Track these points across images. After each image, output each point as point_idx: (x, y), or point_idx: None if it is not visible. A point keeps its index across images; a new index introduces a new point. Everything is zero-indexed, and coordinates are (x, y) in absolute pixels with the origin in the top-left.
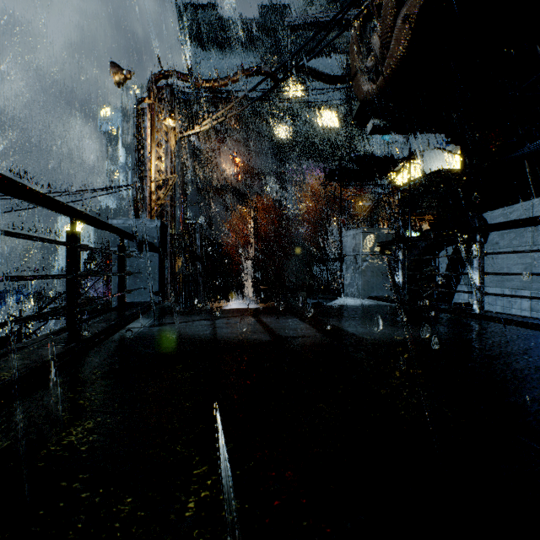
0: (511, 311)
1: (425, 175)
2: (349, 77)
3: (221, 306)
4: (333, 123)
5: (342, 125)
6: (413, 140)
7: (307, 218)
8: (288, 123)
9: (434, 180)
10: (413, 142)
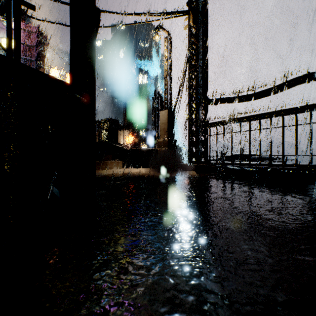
0: None
1: None
2: None
3: None
4: None
5: None
6: None
7: None
8: None
9: None
10: None
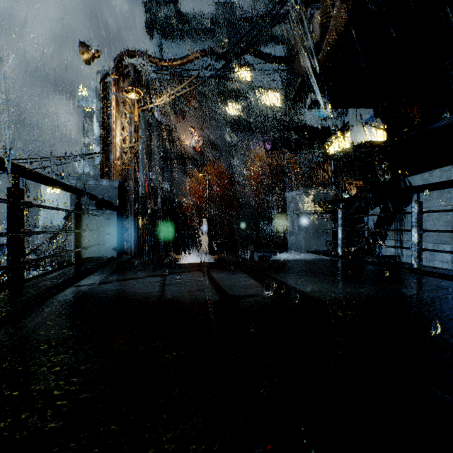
0: (434, 263)
1: (354, 145)
2: (291, 57)
3: (180, 258)
4: (276, 103)
5: (284, 104)
6: (343, 117)
7: (254, 182)
8: (237, 102)
9: (361, 150)
10: (343, 118)
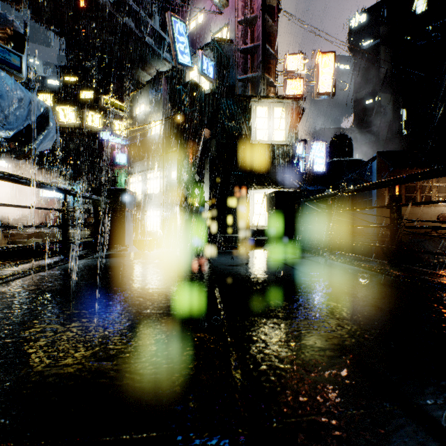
0: None
1: None
2: None
3: None
4: None
5: None
6: None
7: None
8: None
9: None
10: None
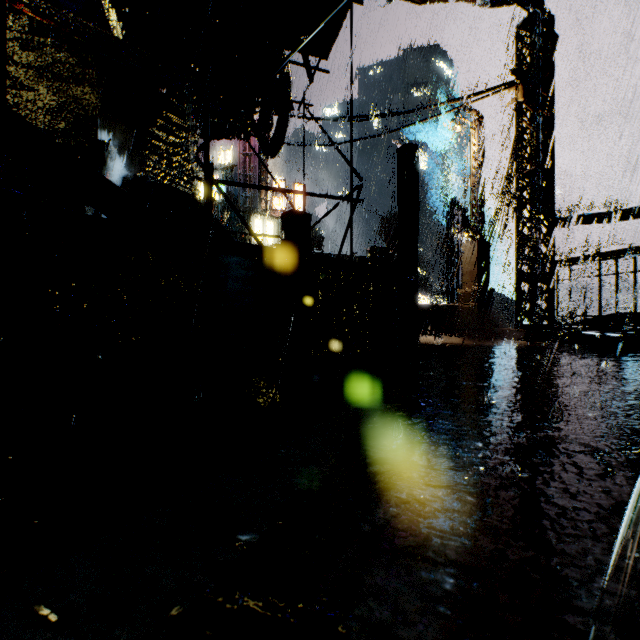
0: None
1: None
2: None
3: None
4: None
5: None
6: None
7: None
8: None
9: None
10: None
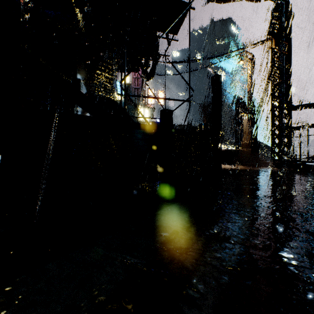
0: None
1: None
2: None
3: None
4: None
5: None
6: None
7: None
8: None
9: None
10: None
